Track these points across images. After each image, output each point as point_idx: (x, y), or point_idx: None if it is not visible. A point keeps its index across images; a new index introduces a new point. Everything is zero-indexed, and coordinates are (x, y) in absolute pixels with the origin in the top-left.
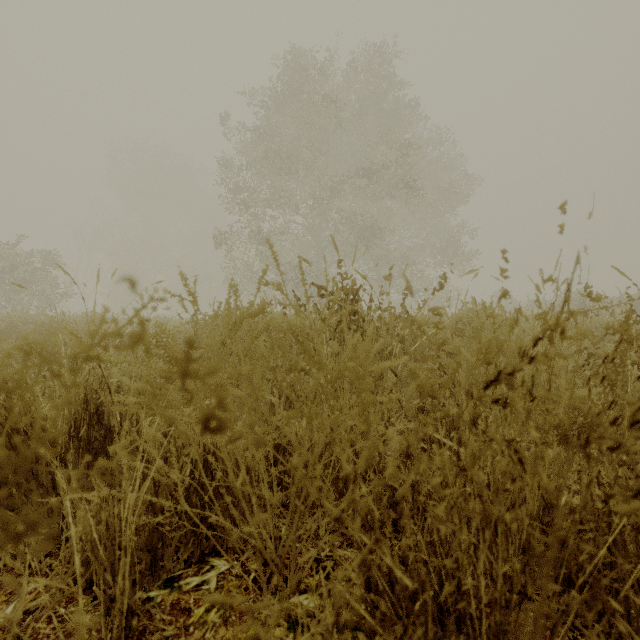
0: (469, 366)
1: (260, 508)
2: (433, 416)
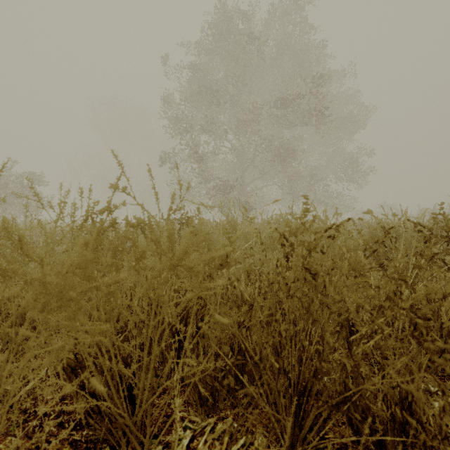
0: None
1: None
2: None
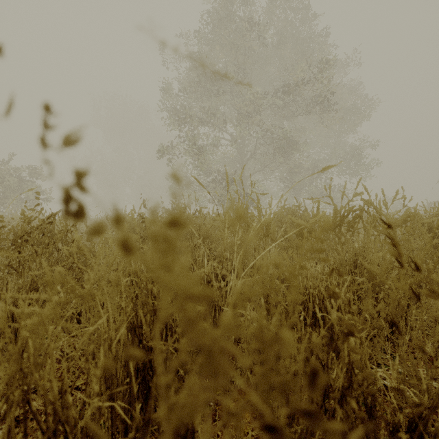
0: None
1: None
2: None
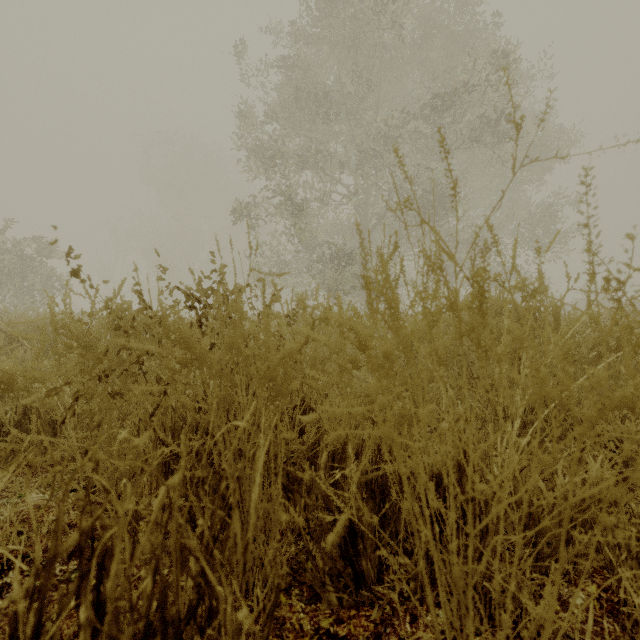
0: None
1: None
2: None
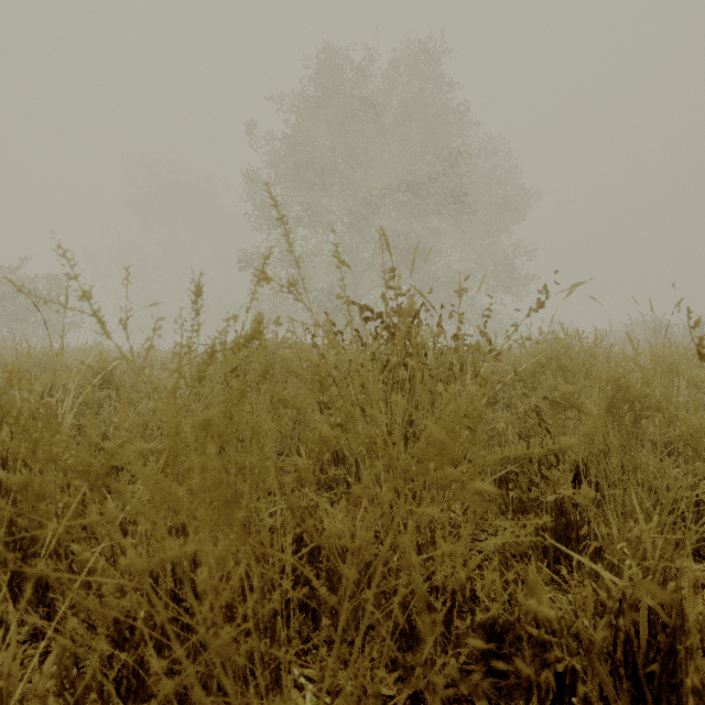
0: (591, 423)
1: (273, 646)
2: (530, 494)
